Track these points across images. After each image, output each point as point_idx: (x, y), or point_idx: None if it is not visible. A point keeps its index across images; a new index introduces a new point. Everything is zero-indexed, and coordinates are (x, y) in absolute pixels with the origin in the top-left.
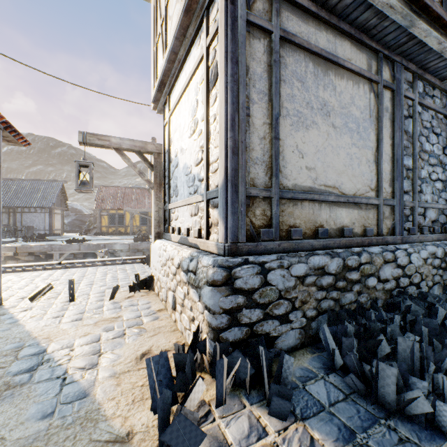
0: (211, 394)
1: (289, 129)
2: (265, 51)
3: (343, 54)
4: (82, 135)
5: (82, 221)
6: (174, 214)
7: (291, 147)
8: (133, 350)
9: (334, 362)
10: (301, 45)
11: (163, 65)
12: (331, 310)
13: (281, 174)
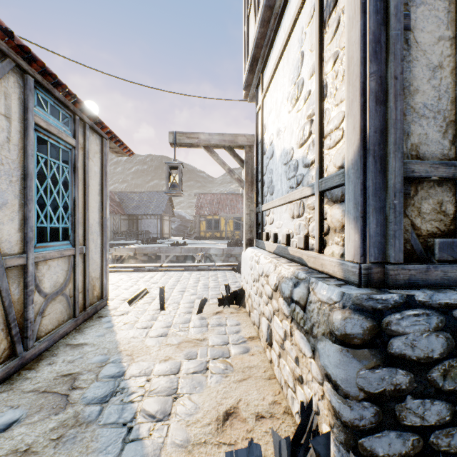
0: None
1: None
2: None
3: None
4: (172, 136)
5: (185, 226)
6: (269, 217)
7: None
8: (214, 402)
9: None
10: None
11: (254, 33)
12: None
13: None
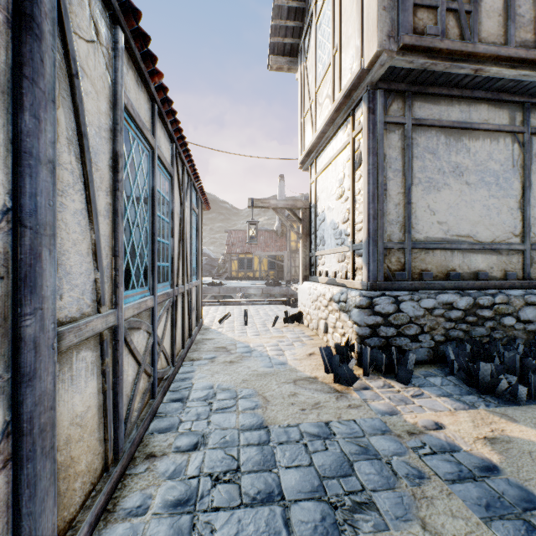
0: (359, 372)
1: (421, 194)
2: (399, 139)
3: (479, 117)
4: (250, 201)
5: (211, 265)
6: (321, 260)
7: (423, 208)
8: (302, 352)
9: (453, 370)
10: (432, 125)
11: (312, 140)
12: (460, 339)
13: (413, 230)
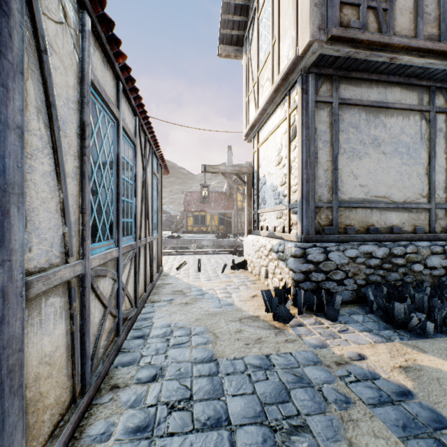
0: (295, 311)
1: (345, 161)
2: (327, 115)
3: (393, 98)
4: (203, 167)
5: (171, 221)
6: (262, 217)
7: (347, 173)
8: (247, 294)
9: (372, 308)
10: (355, 104)
11: (255, 116)
12: (378, 283)
13: (339, 192)
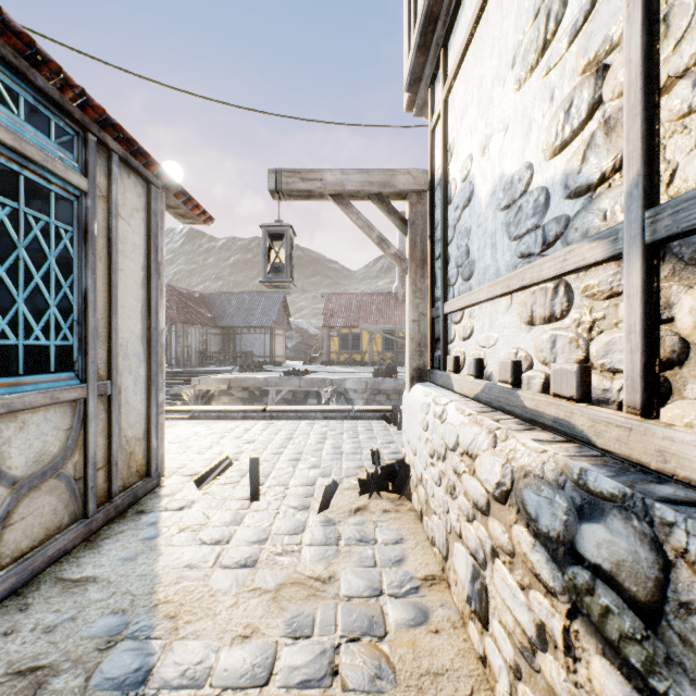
0: None
1: None
2: None
3: None
4: (274, 177)
5: (307, 344)
6: (460, 325)
7: None
8: None
9: None
10: None
11: None
12: None
13: None
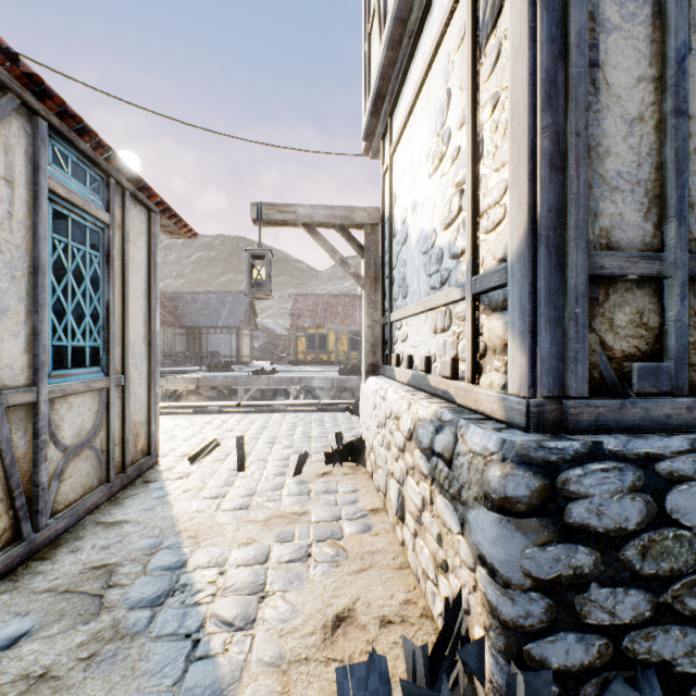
0: None
1: None
2: None
3: None
4: (255, 209)
5: (274, 344)
6: (401, 331)
7: None
8: (319, 602)
9: None
10: None
11: (379, 57)
12: None
13: (691, 214)
